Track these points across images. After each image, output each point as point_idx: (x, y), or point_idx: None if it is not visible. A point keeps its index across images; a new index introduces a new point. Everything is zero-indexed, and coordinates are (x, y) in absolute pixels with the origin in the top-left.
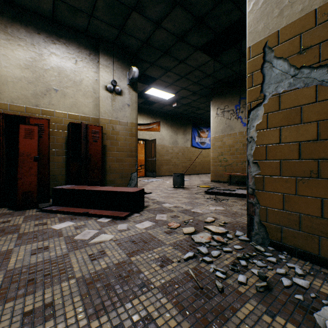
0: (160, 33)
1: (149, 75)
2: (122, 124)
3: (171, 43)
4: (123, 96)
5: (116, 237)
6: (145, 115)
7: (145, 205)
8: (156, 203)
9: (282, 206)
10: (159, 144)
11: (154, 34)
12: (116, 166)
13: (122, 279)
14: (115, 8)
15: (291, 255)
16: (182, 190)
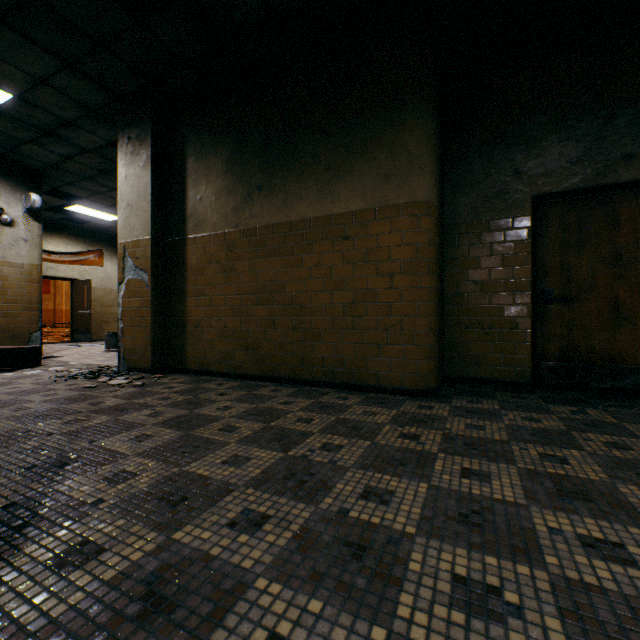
0: (74, 163)
1: (69, 192)
2: (14, 266)
3: (93, 173)
4: (17, 227)
5: (0, 377)
6: (71, 237)
7: (44, 364)
8: (61, 362)
9: (131, 345)
10: (102, 288)
11: (64, 162)
12: (4, 324)
13: (4, 384)
14: (1, 136)
15: (134, 372)
16: (114, 353)
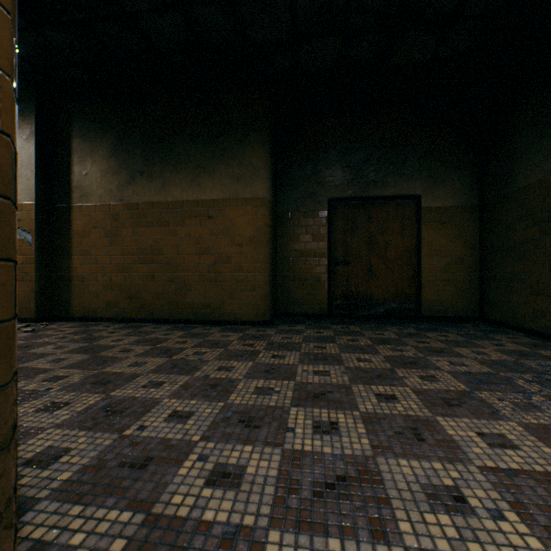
0: None
1: None
2: None
3: None
4: None
5: None
6: None
7: None
8: None
9: None
10: None
11: None
12: None
13: None
14: None
15: None
16: None
